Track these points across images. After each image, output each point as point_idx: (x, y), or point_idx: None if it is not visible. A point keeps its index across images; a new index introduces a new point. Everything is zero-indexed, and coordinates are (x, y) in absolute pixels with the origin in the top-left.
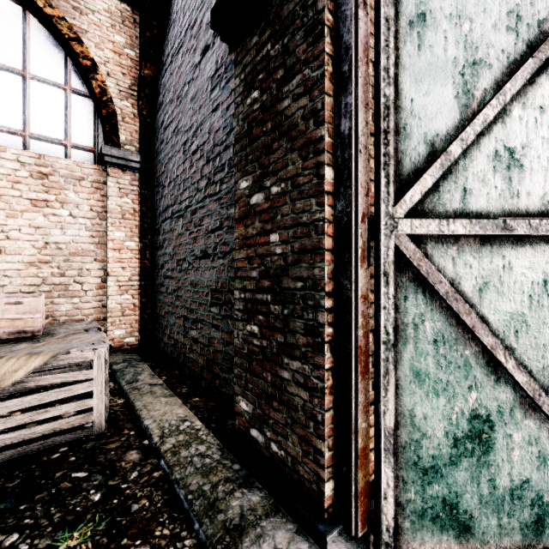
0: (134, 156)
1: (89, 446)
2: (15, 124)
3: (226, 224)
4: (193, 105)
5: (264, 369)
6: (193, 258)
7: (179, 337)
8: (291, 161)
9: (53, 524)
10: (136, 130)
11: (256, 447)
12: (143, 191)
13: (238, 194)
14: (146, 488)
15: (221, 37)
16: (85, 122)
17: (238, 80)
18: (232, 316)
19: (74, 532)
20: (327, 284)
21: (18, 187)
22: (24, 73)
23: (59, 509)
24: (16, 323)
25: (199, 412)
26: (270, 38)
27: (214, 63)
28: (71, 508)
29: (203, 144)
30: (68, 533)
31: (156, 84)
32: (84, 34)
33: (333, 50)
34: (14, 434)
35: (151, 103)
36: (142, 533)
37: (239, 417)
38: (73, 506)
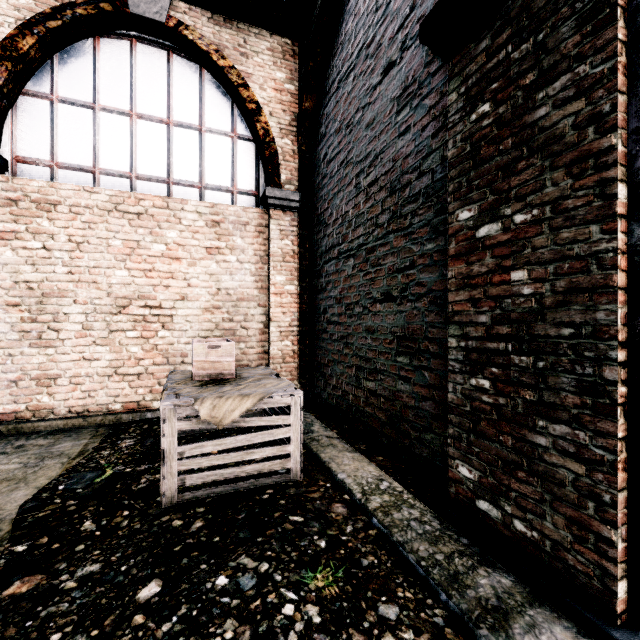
0: (294, 195)
1: (292, 492)
2: (193, 177)
3: (420, 262)
4: (370, 132)
5: (501, 431)
6: (370, 302)
7: (349, 388)
8: (550, 182)
9: (294, 561)
10: (296, 168)
11: (485, 522)
12: (301, 231)
13: (454, 226)
14: (367, 545)
15: (434, 50)
16: (248, 166)
17: (454, 95)
18: (431, 368)
19: (316, 573)
20: (619, 331)
21: (196, 237)
22: (200, 127)
23: (293, 549)
24: (216, 366)
25: (389, 472)
26: (512, 38)
27: (403, 81)
28: (303, 549)
29: (385, 174)
30: (310, 573)
31: (316, 115)
32: (250, 78)
33: (626, 34)
34: (230, 470)
35: (310, 136)
36: (384, 591)
37: (457, 484)
38: (304, 548)
